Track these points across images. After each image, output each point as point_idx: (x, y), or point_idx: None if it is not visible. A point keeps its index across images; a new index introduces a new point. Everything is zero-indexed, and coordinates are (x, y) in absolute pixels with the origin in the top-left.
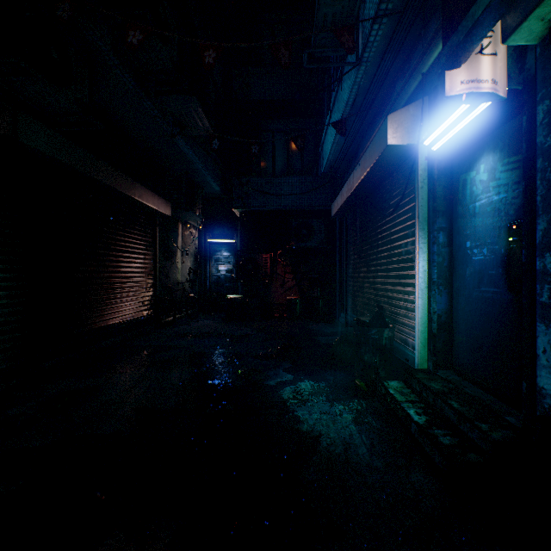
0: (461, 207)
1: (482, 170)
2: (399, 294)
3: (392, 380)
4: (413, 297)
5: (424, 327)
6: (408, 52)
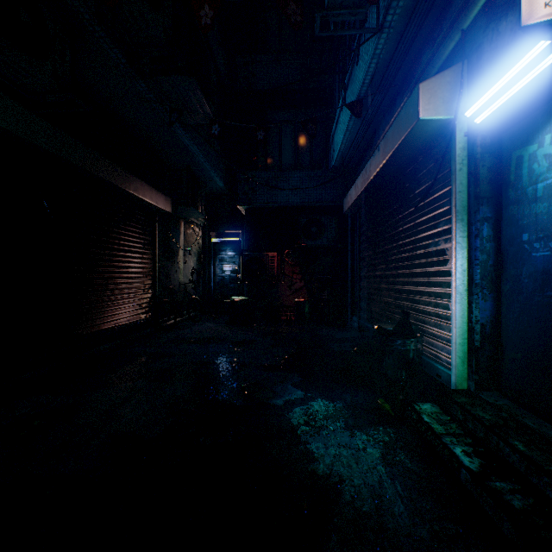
0: (515, 190)
1: (548, 142)
2: (428, 298)
3: (423, 403)
4: (448, 302)
5: (463, 339)
6: (439, 13)
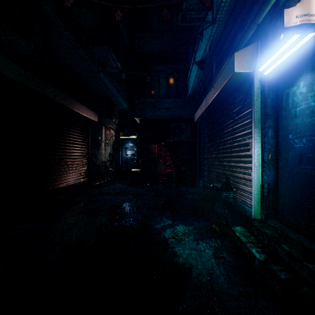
0: (285, 111)
1: (302, 86)
2: (240, 169)
3: (237, 226)
4: (250, 171)
5: (258, 191)
6: (246, 13)
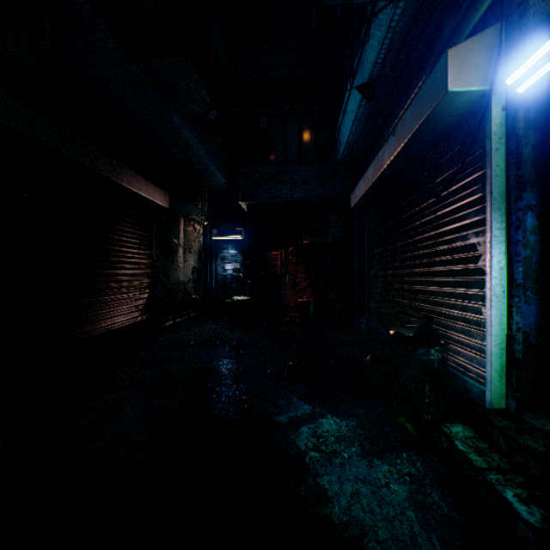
0: None
1: None
2: (453, 300)
3: (453, 424)
4: (480, 305)
5: (501, 349)
6: None
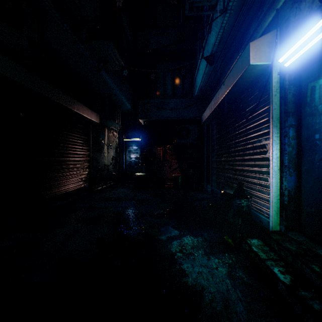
0: (310, 108)
1: None
2: (254, 174)
3: (252, 239)
4: (267, 176)
5: (277, 199)
6: (261, 0)
